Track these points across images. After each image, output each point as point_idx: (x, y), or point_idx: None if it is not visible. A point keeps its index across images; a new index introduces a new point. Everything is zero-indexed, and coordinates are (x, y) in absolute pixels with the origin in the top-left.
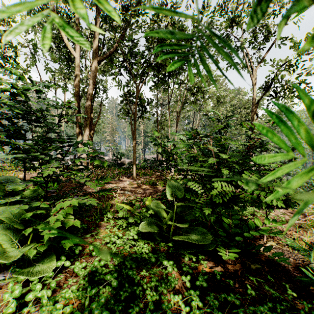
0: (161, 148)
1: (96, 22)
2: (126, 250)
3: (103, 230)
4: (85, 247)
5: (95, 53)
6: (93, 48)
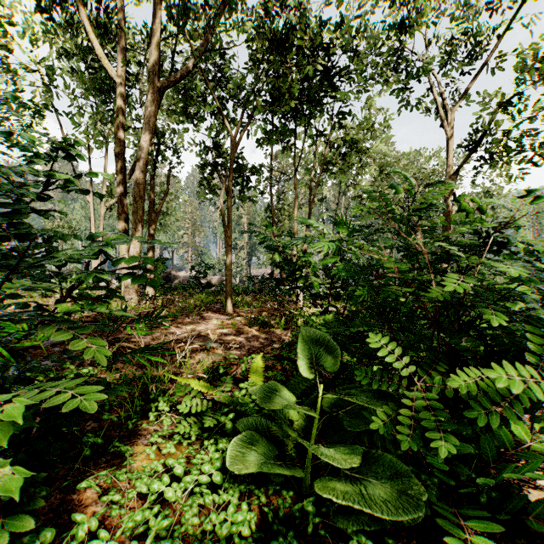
0: (279, 255)
1: (155, 13)
2: (189, 526)
3: (142, 447)
4: (83, 508)
5: (154, 73)
6: (149, 63)
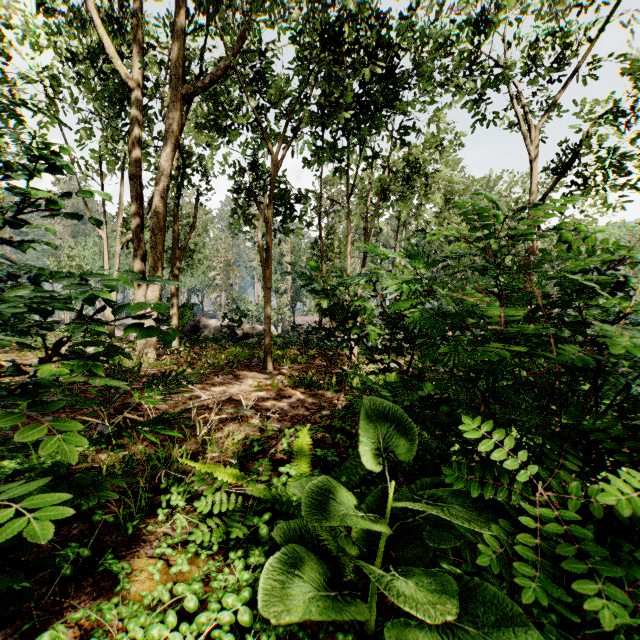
0: (329, 300)
1: (177, 4)
2: None
3: (145, 561)
4: None
5: (176, 77)
6: (171, 66)
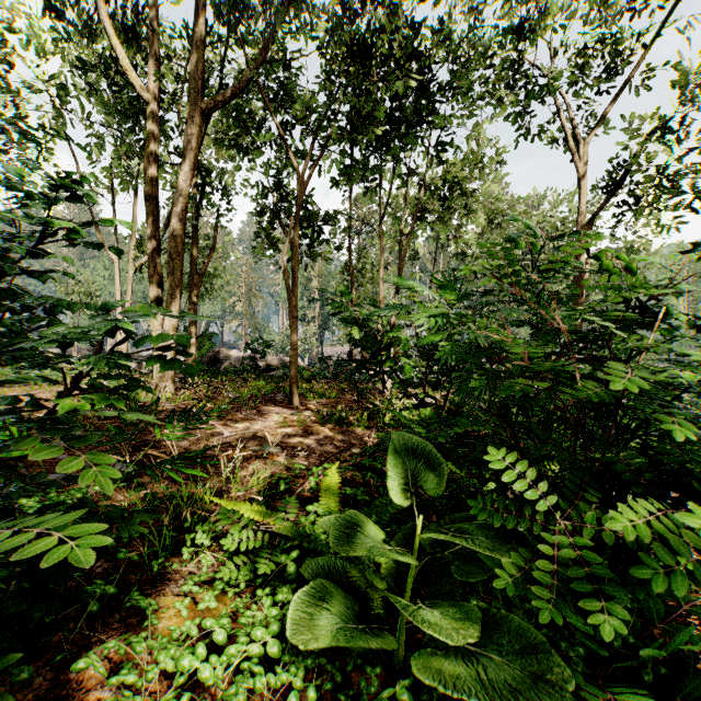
0: (360, 330)
1: (197, 12)
2: None
3: (171, 598)
4: (83, 693)
5: (196, 91)
6: (190, 78)
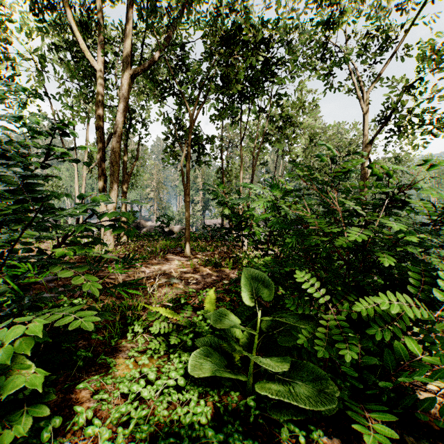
0: (228, 209)
1: (128, 15)
2: (161, 417)
3: (122, 360)
4: (79, 404)
5: (127, 63)
6: (124, 55)
